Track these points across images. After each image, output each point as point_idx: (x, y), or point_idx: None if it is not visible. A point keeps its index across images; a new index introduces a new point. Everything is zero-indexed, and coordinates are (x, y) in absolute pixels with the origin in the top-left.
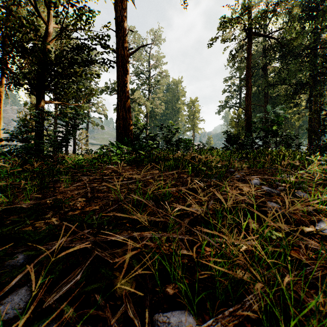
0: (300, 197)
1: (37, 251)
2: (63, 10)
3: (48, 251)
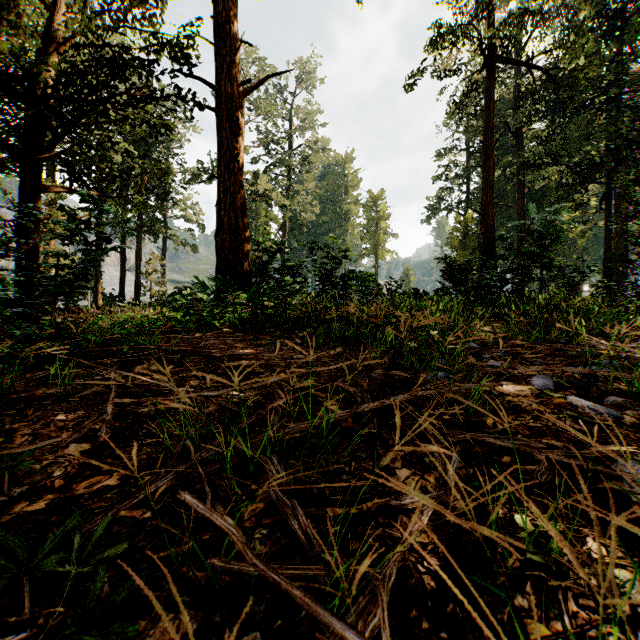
0: None
1: None
2: None
3: None
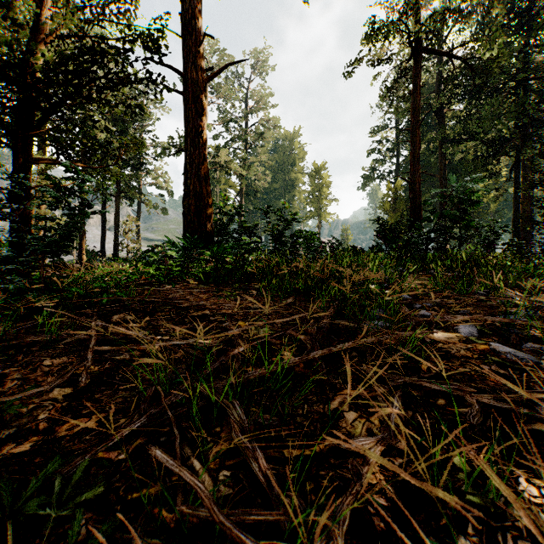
0: None
1: None
2: None
3: None
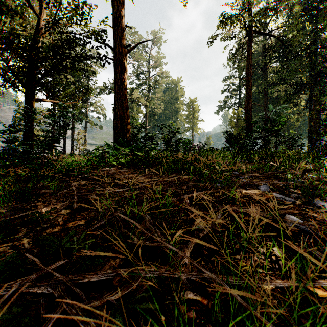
0: (320, 208)
1: None
2: None
3: None
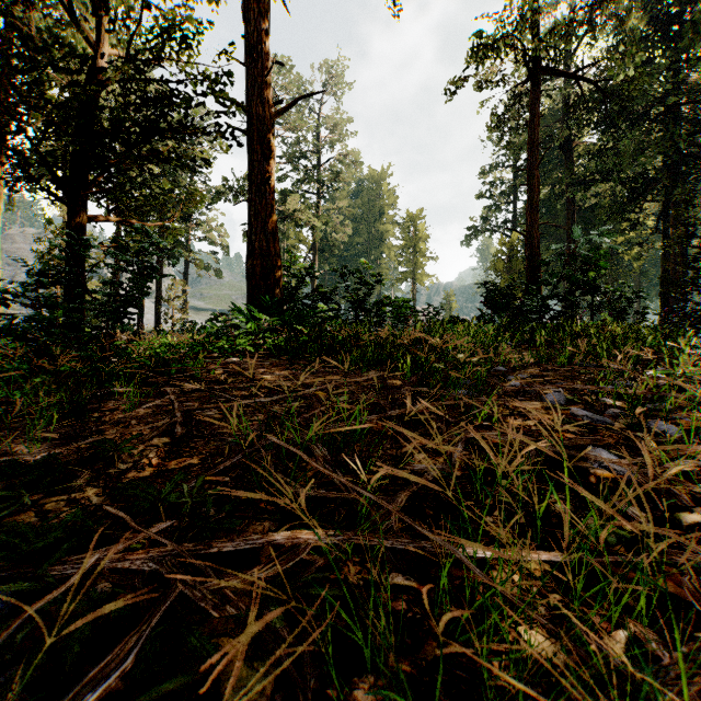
0: (661, 435)
1: (35, 582)
2: (127, 14)
3: (55, 591)
